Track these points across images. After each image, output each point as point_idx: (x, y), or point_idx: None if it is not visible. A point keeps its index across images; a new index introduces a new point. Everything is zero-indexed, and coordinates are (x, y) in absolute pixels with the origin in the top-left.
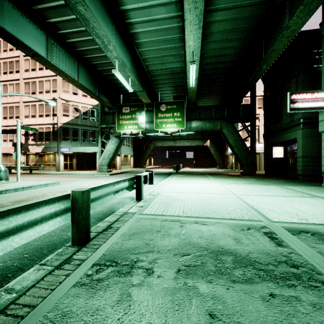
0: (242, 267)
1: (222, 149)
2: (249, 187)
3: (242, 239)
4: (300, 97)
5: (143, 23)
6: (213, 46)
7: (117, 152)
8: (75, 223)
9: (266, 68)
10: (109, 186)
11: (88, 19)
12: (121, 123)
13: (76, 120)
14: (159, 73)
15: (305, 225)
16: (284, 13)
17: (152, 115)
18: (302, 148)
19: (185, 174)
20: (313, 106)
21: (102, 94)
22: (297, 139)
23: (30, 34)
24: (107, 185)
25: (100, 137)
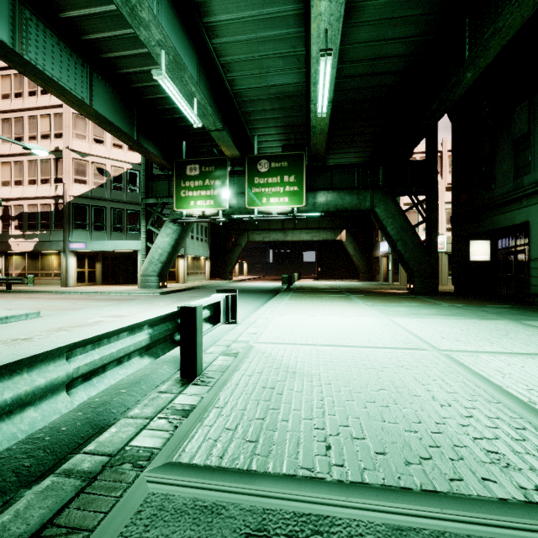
0: None
1: (367, 247)
2: (455, 326)
3: None
4: None
5: None
6: (364, 36)
7: (177, 251)
8: None
9: (472, 78)
10: (31, 367)
11: None
12: (184, 195)
13: (101, 191)
14: (256, 96)
15: None
16: None
17: (242, 180)
18: None
19: (304, 292)
20: None
21: (146, 138)
22: (531, 223)
23: None
24: (5, 368)
25: (144, 223)
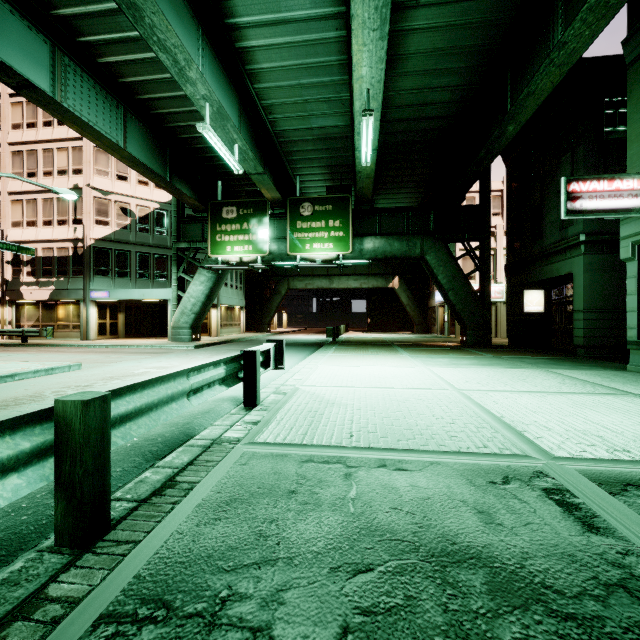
0: (517, 610)
1: (423, 295)
2: (485, 373)
3: (498, 511)
4: (586, 188)
5: (262, 26)
6: (409, 84)
7: (212, 300)
8: (65, 486)
9: (514, 131)
10: (174, 379)
11: (141, 6)
12: (220, 240)
13: (125, 234)
14: (298, 137)
15: (629, 466)
16: (554, 17)
17: (283, 224)
18: (584, 293)
19: (350, 345)
20: (612, 207)
21: (179, 179)
22: (574, 275)
23: (12, 40)
24: (168, 376)
25: (175, 270)
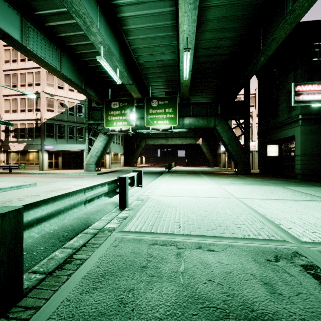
0: None
1: (214, 147)
2: (250, 188)
3: (276, 283)
4: (305, 89)
5: (131, 5)
6: (208, 36)
7: (106, 150)
8: None
9: (264, 60)
10: (75, 194)
11: None
12: (110, 119)
13: (62, 116)
14: (150, 65)
15: None
16: None
17: (142, 111)
18: (301, 146)
19: (177, 173)
20: (319, 99)
21: (89, 87)
22: (295, 136)
23: None
24: (71, 193)
25: (87, 134)
